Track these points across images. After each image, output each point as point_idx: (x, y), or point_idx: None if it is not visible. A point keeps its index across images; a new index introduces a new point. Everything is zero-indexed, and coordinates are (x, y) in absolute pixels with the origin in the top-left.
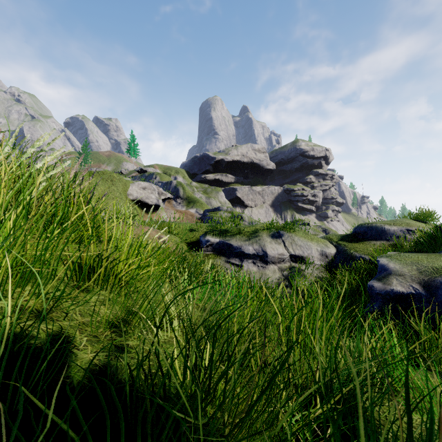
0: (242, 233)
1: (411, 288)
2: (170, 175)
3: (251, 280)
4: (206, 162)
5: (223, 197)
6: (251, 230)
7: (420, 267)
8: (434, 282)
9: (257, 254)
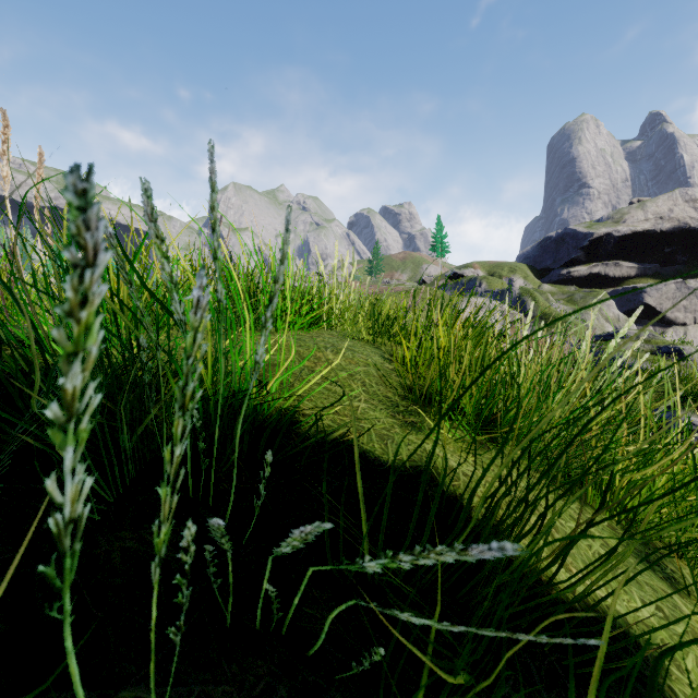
0: None
1: None
2: (501, 276)
3: None
4: (571, 245)
5: (612, 309)
6: None
7: None
8: None
9: None
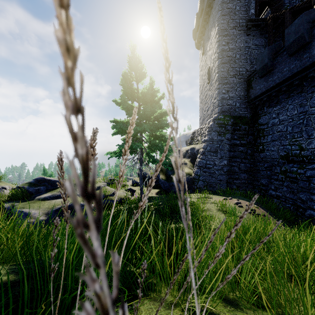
0: None
1: (45, 216)
2: None
3: None
4: None
5: None
6: None
7: (43, 208)
8: (50, 212)
9: None
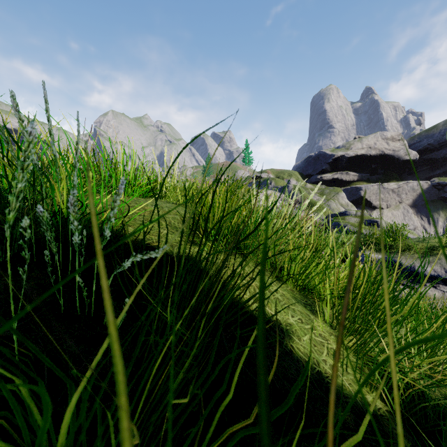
0: (411, 249)
1: None
2: (283, 178)
3: (433, 307)
4: (322, 161)
5: (344, 199)
6: (424, 246)
7: None
8: None
9: (438, 277)
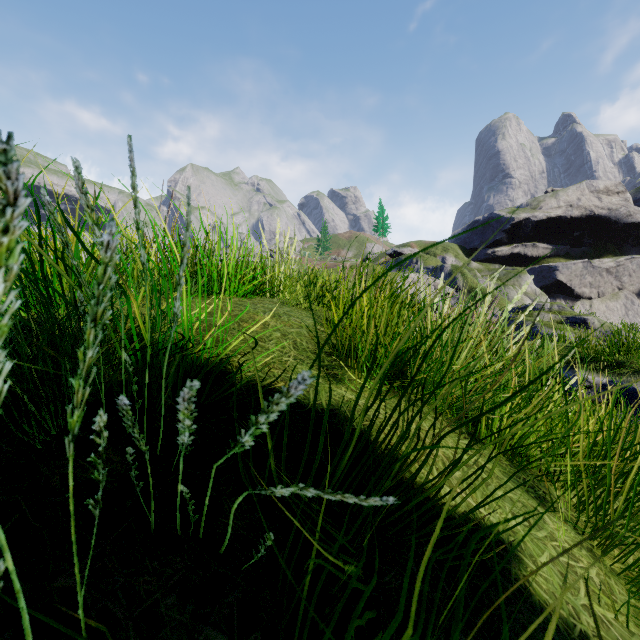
0: None
1: None
2: (435, 254)
3: None
4: (495, 228)
5: (530, 284)
6: None
7: None
8: None
9: None
